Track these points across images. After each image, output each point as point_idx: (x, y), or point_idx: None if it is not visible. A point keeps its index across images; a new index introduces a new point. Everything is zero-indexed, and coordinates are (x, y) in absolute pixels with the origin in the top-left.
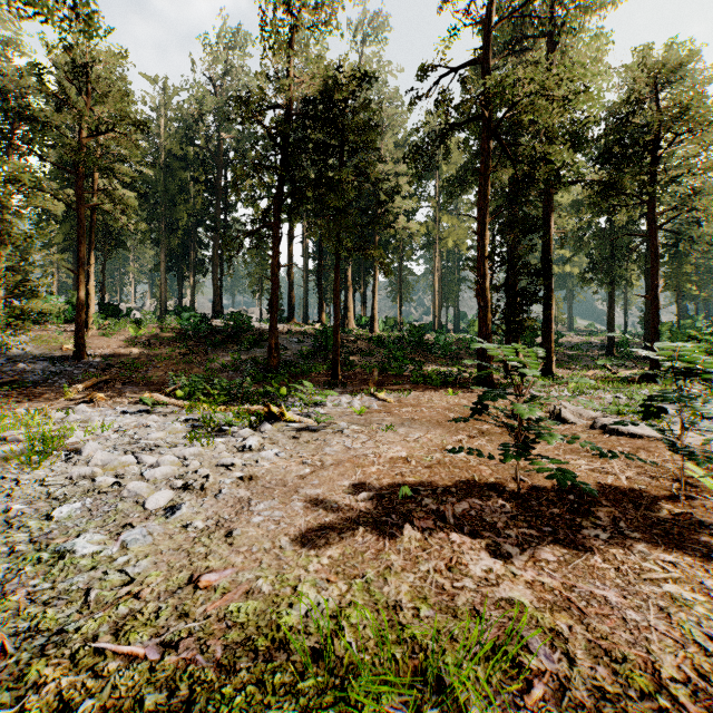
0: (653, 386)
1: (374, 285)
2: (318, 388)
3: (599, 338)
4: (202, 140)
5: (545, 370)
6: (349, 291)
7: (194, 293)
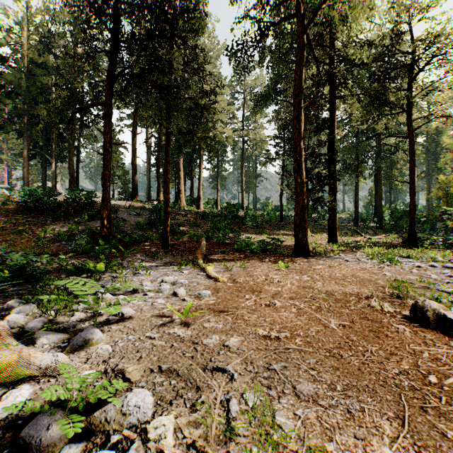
0: (443, 252)
1: (200, 174)
2: (146, 258)
3: (344, 214)
4: (62, 55)
5: (331, 237)
6: (181, 178)
7: (55, 176)
